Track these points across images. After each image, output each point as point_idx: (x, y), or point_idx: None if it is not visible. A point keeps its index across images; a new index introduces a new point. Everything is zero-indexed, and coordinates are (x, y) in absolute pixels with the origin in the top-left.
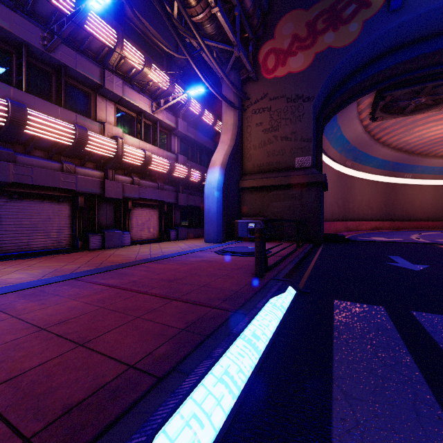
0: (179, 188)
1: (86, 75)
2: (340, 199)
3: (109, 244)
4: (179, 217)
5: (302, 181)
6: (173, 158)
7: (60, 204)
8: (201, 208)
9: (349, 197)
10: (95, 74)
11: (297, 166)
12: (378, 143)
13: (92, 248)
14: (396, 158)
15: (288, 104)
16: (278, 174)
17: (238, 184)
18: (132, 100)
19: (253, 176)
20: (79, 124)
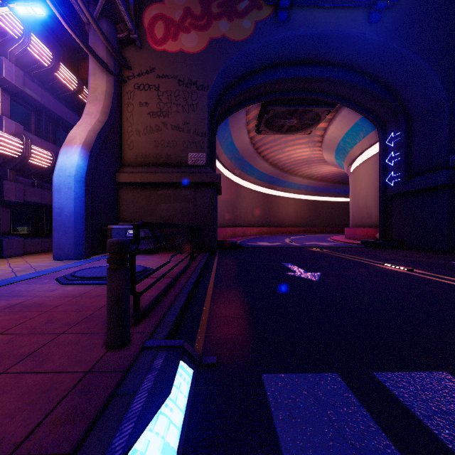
0: (6, 173)
1: None
2: (230, 205)
3: None
4: (8, 221)
5: (196, 180)
6: None
7: None
8: None
9: (238, 204)
10: None
11: (191, 163)
12: (260, 157)
13: None
14: (272, 172)
15: (180, 87)
16: (168, 169)
17: (114, 177)
18: None
19: (136, 168)
20: None
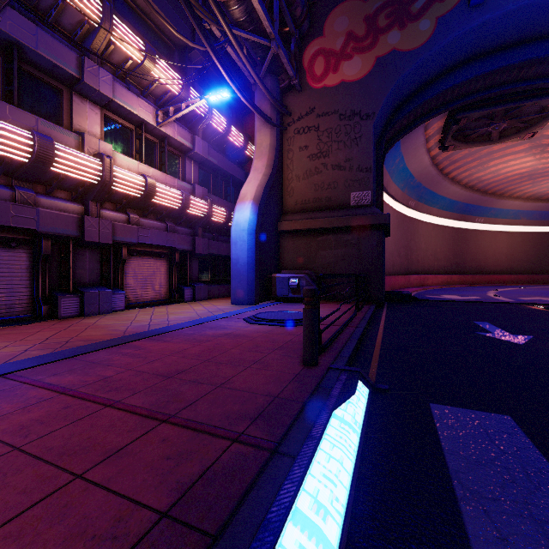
0: (197, 231)
1: (54, 61)
2: (402, 247)
3: (90, 309)
4: (197, 270)
5: (359, 222)
6: (188, 189)
7: (12, 251)
8: (227, 258)
9: (413, 245)
10: (68, 61)
11: (353, 203)
12: (447, 179)
13: (64, 315)
14: (467, 198)
15: (341, 122)
16: (329, 213)
17: (276, 226)
18: (127, 105)
19: (296, 215)
20: (42, 132)
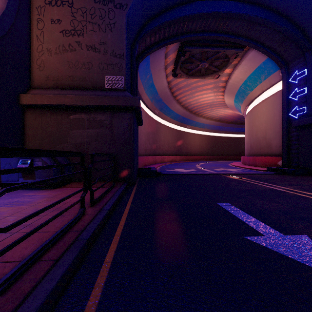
0: None
1: None
2: (151, 138)
3: None
4: None
5: (111, 103)
6: None
7: None
8: None
9: (157, 137)
10: None
11: (108, 86)
12: (175, 100)
13: None
14: (184, 113)
15: (96, 4)
16: (82, 92)
17: (16, 98)
18: None
19: (46, 91)
20: None
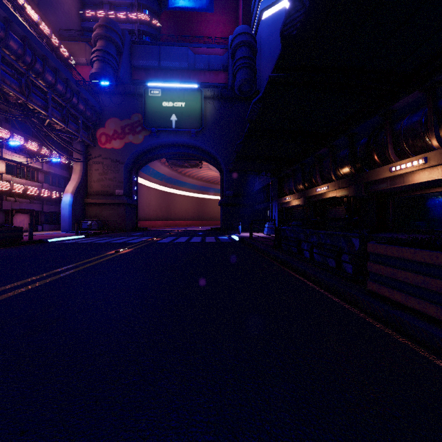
0: (44, 202)
1: None
2: (163, 207)
3: None
4: (44, 218)
5: (117, 202)
6: (40, 185)
7: None
8: (59, 213)
9: (171, 206)
10: None
11: (117, 194)
12: (185, 176)
13: None
14: (201, 184)
15: (112, 163)
16: (107, 197)
17: (84, 201)
18: (16, 159)
19: (93, 197)
20: None
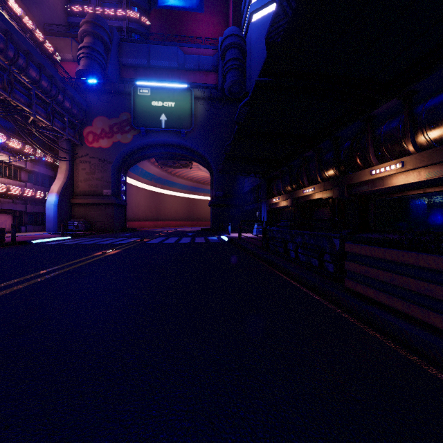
0: (27, 202)
1: None
2: (153, 207)
3: None
4: (27, 219)
5: (105, 202)
6: (23, 185)
7: None
8: (44, 213)
9: (161, 206)
10: None
11: (105, 194)
12: (175, 176)
13: None
14: (191, 184)
15: (100, 162)
16: (94, 197)
17: (70, 201)
18: None
19: (80, 197)
20: None
